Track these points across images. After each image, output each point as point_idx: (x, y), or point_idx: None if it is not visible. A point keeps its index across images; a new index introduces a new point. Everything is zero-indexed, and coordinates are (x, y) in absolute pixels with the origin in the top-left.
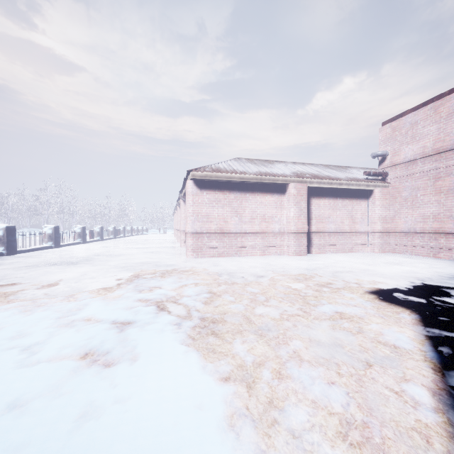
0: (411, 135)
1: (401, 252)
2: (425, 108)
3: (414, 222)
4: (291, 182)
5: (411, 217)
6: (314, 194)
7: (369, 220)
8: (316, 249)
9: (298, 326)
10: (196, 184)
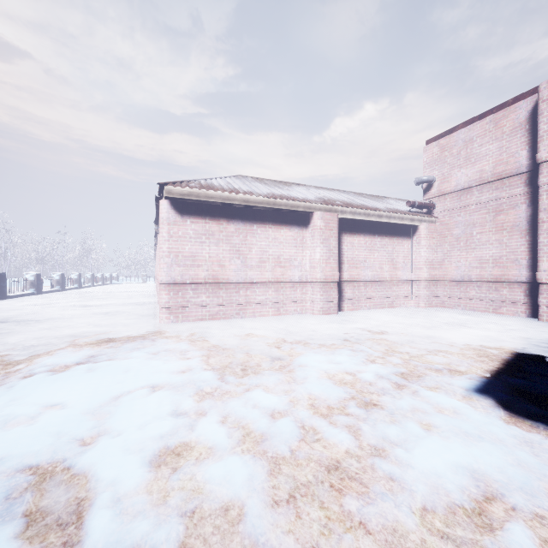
0: (465, 155)
1: (451, 307)
2: (482, 122)
3: (469, 268)
4: (317, 211)
5: (465, 261)
6: (346, 228)
7: (412, 265)
8: (349, 304)
9: None
10: (175, 207)
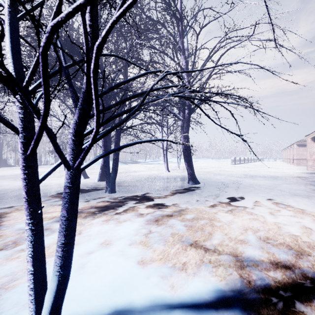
0: None
1: None
2: None
3: None
4: None
5: None
6: None
7: None
8: None
9: None
10: (297, 145)
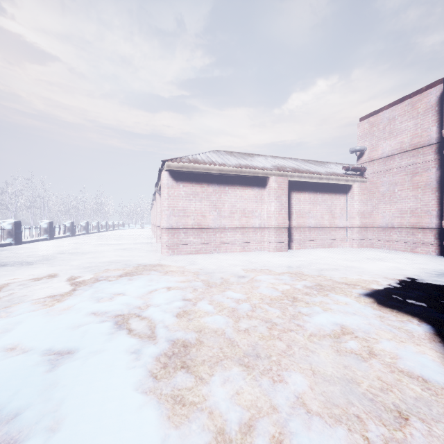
0: (389, 130)
1: (378, 247)
2: (402, 104)
3: (392, 217)
4: (272, 176)
5: (389, 212)
6: (295, 188)
7: (347, 215)
8: (297, 244)
9: (294, 349)
10: (172, 176)
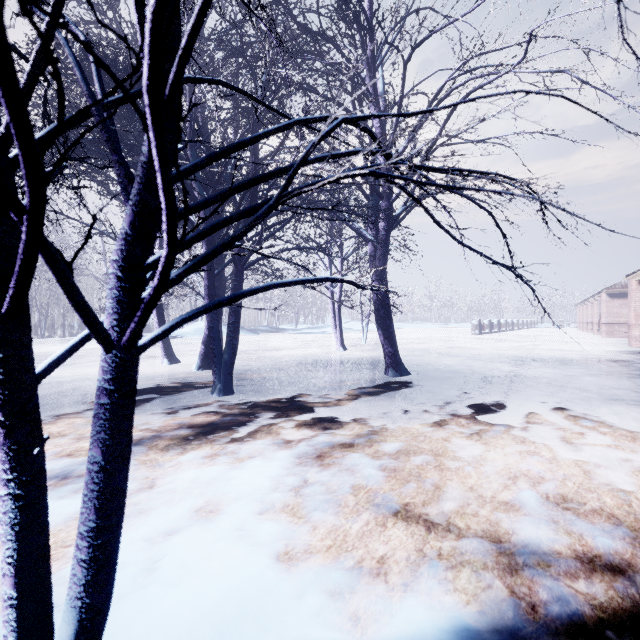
0: None
1: None
2: None
3: None
4: None
5: None
6: None
7: None
8: None
9: None
10: (609, 296)
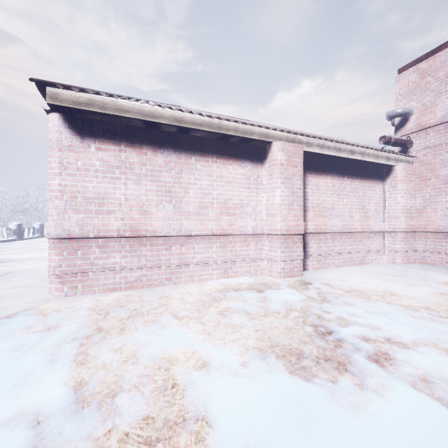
0: None
1: (437, 264)
2: None
3: None
4: (277, 140)
5: None
6: (311, 167)
7: (385, 213)
8: (314, 261)
9: None
10: (71, 125)
